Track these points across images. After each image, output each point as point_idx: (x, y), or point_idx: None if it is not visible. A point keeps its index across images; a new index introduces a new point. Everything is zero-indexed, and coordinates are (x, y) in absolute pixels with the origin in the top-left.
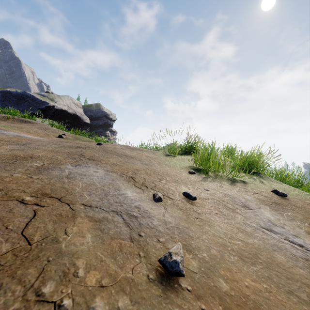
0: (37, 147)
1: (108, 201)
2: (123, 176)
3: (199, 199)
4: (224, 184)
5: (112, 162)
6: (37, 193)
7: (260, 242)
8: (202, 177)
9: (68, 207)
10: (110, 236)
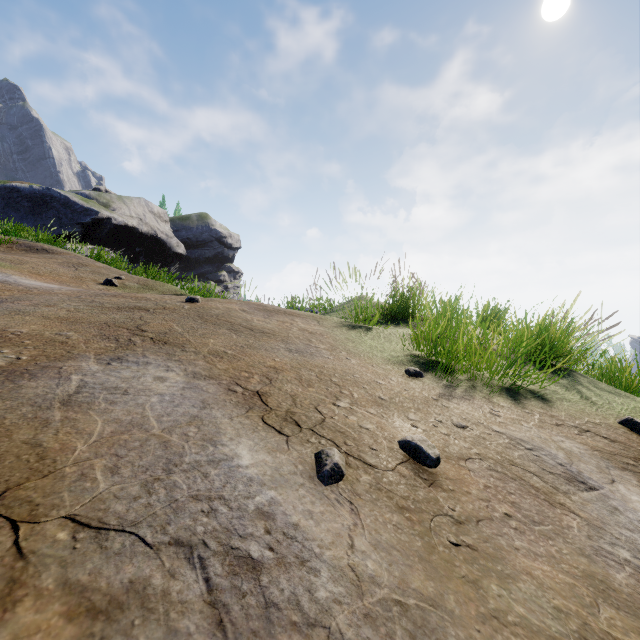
0: (29, 309)
1: (171, 495)
2: (235, 389)
3: (448, 462)
4: (499, 404)
5: (213, 349)
6: None
7: None
8: (441, 386)
9: (7, 539)
10: None
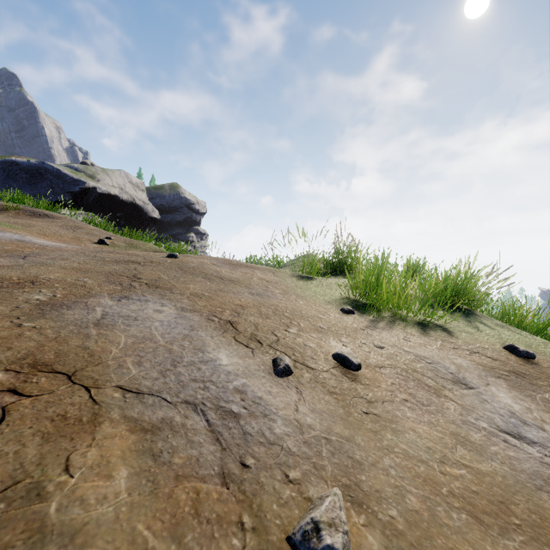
0: (49, 262)
1: (178, 378)
2: (213, 319)
3: (367, 368)
4: (411, 334)
5: (193, 292)
6: (22, 364)
7: (506, 468)
8: (368, 320)
9: (85, 395)
10: (173, 470)
